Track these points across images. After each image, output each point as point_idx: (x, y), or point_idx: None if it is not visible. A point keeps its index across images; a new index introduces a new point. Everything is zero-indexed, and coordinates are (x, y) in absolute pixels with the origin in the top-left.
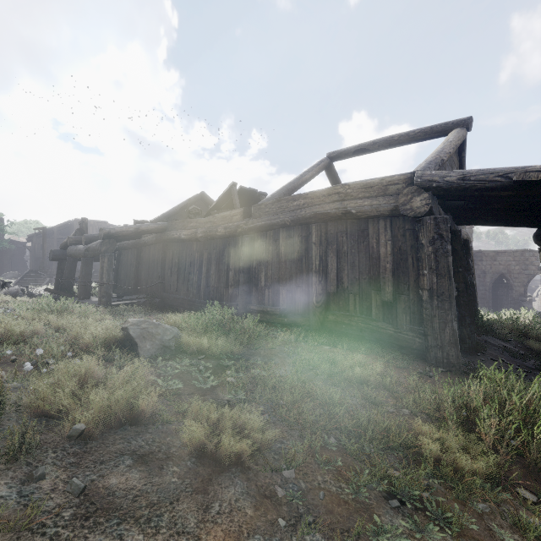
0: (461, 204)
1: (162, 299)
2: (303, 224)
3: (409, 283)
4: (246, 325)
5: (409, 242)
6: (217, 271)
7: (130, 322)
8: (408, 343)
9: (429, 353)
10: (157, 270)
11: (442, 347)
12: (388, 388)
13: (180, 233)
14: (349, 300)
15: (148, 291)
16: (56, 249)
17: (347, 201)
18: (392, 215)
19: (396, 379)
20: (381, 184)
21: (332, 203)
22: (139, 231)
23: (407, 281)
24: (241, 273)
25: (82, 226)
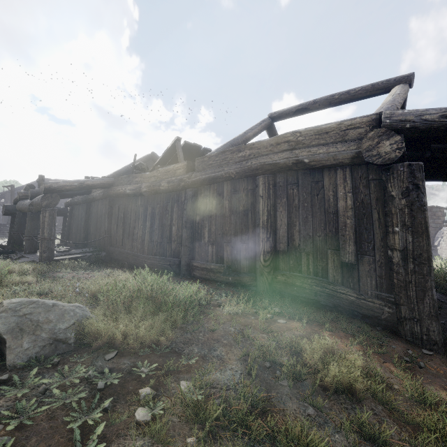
0: (419, 154)
1: (109, 253)
2: (249, 176)
3: (374, 242)
4: (181, 297)
5: (374, 194)
6: (161, 226)
7: (3, 306)
8: (375, 312)
9: (403, 326)
10: (104, 225)
11: (421, 321)
12: (380, 399)
13: (125, 188)
14: (301, 259)
15: (96, 244)
16: (8, 204)
17: (298, 150)
18: (353, 164)
19: (385, 379)
20: (339, 129)
21: (281, 152)
22: (84, 185)
23: (371, 239)
24: (184, 228)
25: (39, 182)
